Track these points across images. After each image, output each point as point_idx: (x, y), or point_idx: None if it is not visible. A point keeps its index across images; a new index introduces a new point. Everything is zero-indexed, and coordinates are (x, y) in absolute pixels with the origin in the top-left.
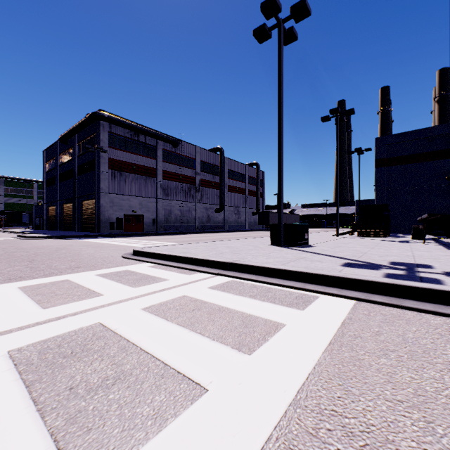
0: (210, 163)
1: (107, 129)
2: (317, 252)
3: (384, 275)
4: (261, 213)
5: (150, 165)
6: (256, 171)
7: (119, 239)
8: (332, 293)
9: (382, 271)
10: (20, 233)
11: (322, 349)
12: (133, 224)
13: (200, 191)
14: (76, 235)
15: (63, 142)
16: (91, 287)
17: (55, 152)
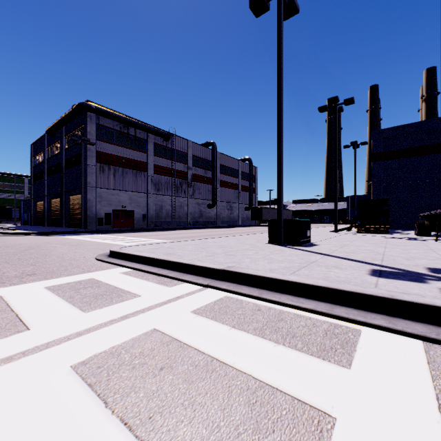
0: (202, 158)
1: (94, 120)
2: (326, 253)
3: None
4: (254, 208)
5: (140, 159)
6: (249, 166)
7: (105, 235)
8: (380, 325)
9: (434, 284)
10: (4, 229)
11: None
12: (123, 220)
13: (192, 186)
14: (60, 232)
15: (50, 135)
16: (22, 311)
17: (43, 145)
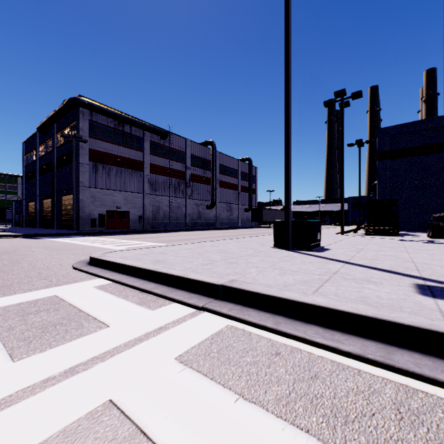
0: (201, 157)
1: (87, 116)
2: (345, 260)
3: None
4: (254, 209)
5: (136, 158)
6: (249, 166)
7: (96, 238)
8: None
9: None
10: None
11: None
12: (118, 221)
13: (190, 186)
14: (49, 234)
15: (42, 132)
16: None
17: (35, 143)
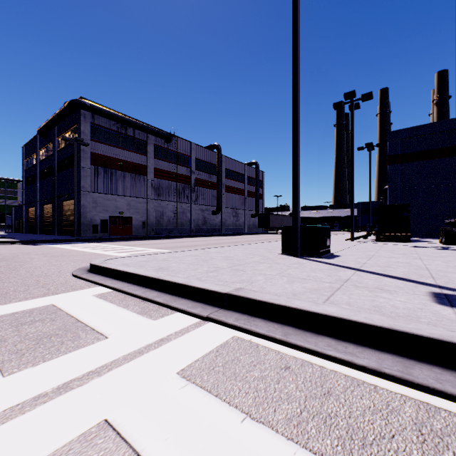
0: (206, 161)
1: (89, 119)
2: (356, 268)
3: None
4: (261, 215)
5: (139, 162)
6: (256, 170)
7: (98, 244)
8: None
9: None
10: None
11: None
12: (120, 227)
13: (195, 191)
14: (49, 240)
15: (42, 135)
16: None
17: (35, 147)
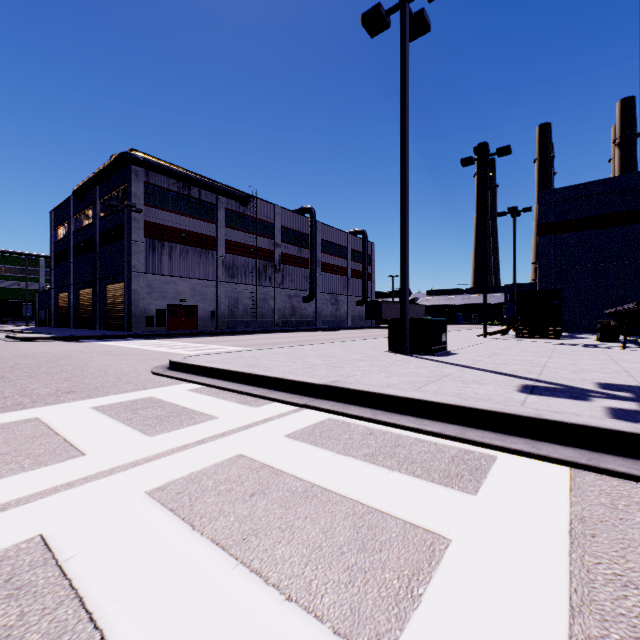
0: (296, 230)
1: (142, 177)
2: (466, 365)
3: (608, 412)
4: (370, 303)
5: (206, 232)
6: (363, 242)
7: (158, 341)
8: (521, 450)
9: (598, 402)
10: (13, 333)
11: (562, 638)
12: (182, 319)
13: (280, 271)
14: (94, 336)
15: (79, 198)
16: (70, 435)
17: (68, 213)
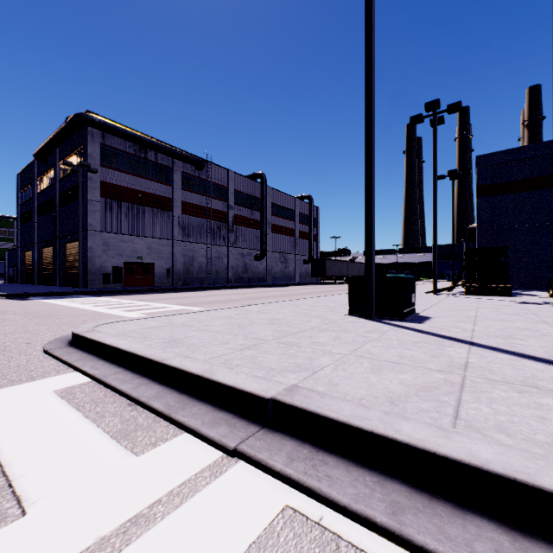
0: (248, 194)
1: (98, 139)
2: (466, 339)
3: None
4: (316, 261)
5: (163, 194)
6: (309, 206)
7: (105, 299)
8: None
9: None
10: None
11: None
12: (139, 276)
13: (233, 231)
14: (43, 293)
15: (40, 160)
16: None
17: (32, 175)
